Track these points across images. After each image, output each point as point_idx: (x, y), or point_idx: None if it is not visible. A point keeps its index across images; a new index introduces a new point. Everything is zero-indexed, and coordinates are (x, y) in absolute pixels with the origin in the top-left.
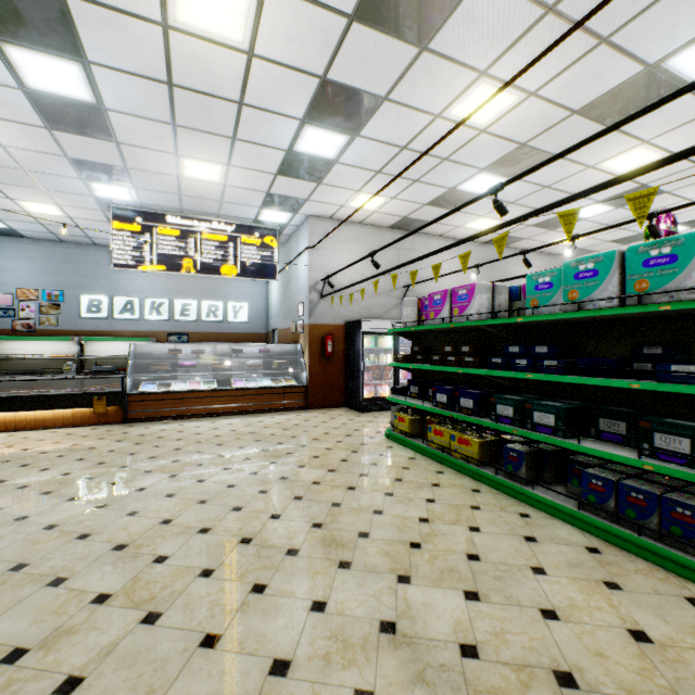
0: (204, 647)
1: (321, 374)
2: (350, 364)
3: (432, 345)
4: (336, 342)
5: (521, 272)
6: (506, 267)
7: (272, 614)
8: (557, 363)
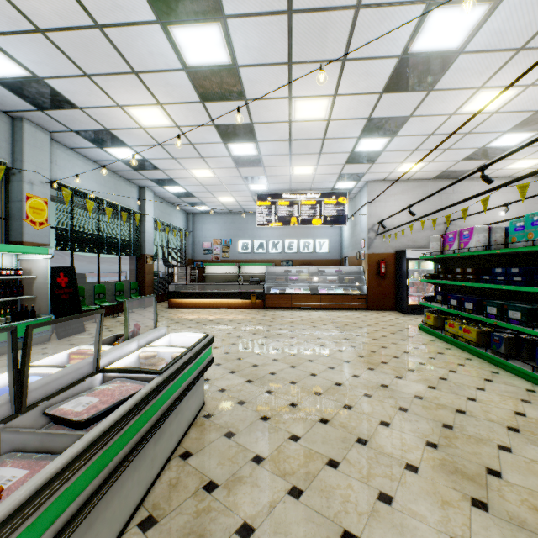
0: (311, 375)
1: (377, 287)
2: (398, 280)
3: (454, 267)
4: (387, 265)
5: None
6: None
7: (336, 374)
8: (521, 279)
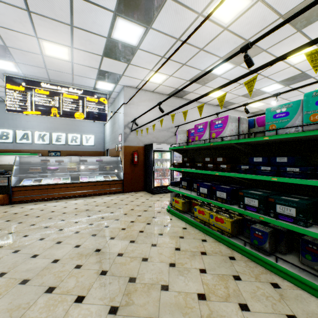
0: None
1: (131, 173)
2: (147, 167)
3: (195, 157)
4: (139, 156)
5: None
6: None
7: None
8: (299, 169)
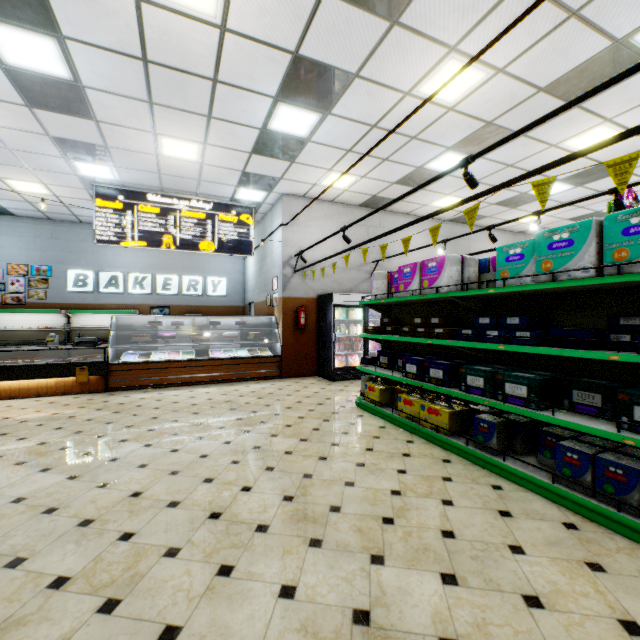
0: None
1: (295, 344)
2: (322, 335)
3: (401, 317)
4: (308, 314)
5: (484, 248)
6: (469, 244)
7: (237, 601)
8: (530, 334)
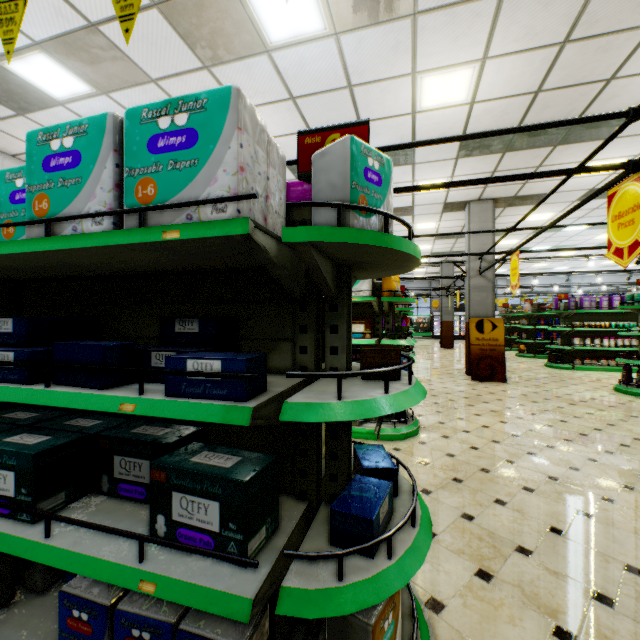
0: None
1: None
2: None
3: None
4: None
5: None
6: None
7: None
8: (15, 356)
